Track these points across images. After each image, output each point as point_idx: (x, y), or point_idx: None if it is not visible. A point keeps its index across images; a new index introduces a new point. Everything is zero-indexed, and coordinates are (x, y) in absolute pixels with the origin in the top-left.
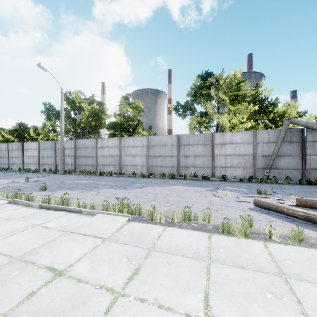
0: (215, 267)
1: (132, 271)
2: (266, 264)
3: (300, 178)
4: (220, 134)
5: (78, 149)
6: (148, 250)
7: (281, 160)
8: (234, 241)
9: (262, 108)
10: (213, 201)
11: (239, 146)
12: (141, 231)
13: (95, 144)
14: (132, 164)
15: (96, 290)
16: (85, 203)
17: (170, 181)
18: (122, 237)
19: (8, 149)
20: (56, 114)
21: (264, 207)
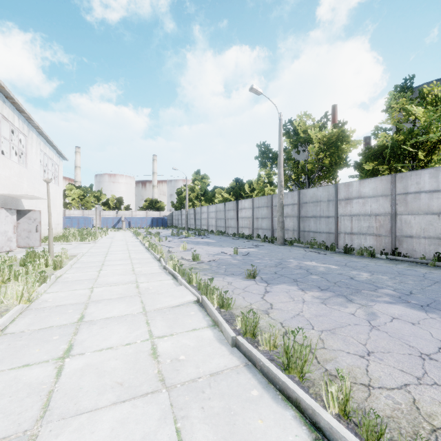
0: None
1: None
2: None
3: None
4: None
5: (302, 205)
6: None
7: None
8: None
9: None
10: None
11: None
12: None
13: (333, 195)
14: (429, 235)
15: None
16: (378, 416)
17: None
18: None
19: (225, 210)
20: (272, 156)
21: None
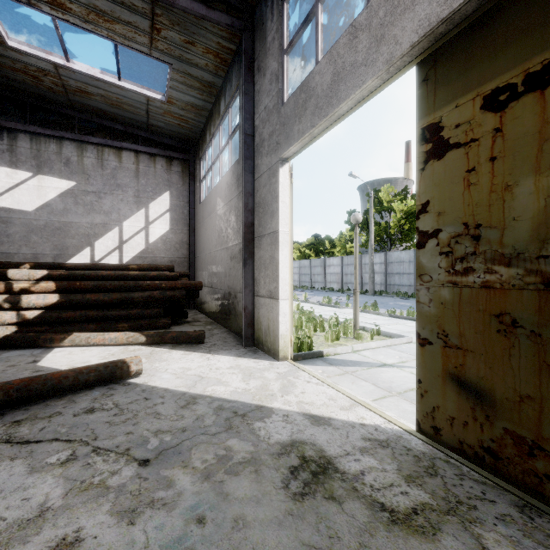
0: None
1: None
2: None
3: None
4: None
5: (389, 264)
6: None
7: None
8: None
9: None
10: None
11: None
12: None
13: (413, 258)
14: None
15: None
16: None
17: None
18: None
19: (310, 266)
20: (361, 222)
21: None
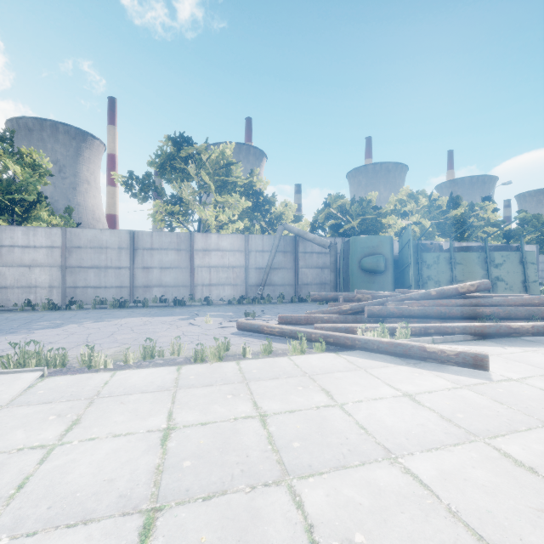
0: (182, 392)
1: (69, 423)
2: (234, 377)
3: (293, 295)
4: (203, 236)
5: None
6: (91, 400)
7: (275, 274)
8: (207, 367)
9: (257, 205)
10: (188, 332)
11: (229, 255)
12: (73, 383)
13: None
14: (22, 284)
15: (13, 455)
16: None
17: (116, 312)
18: (37, 397)
19: None
20: None
21: (247, 329)
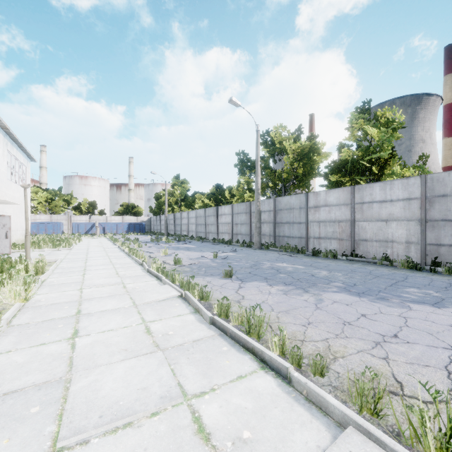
0: None
1: None
2: None
3: None
4: None
5: (278, 212)
6: None
7: None
8: None
9: None
10: None
11: None
12: None
13: (304, 203)
14: (379, 238)
15: None
16: (299, 348)
17: None
18: None
19: (205, 216)
20: (251, 165)
21: None
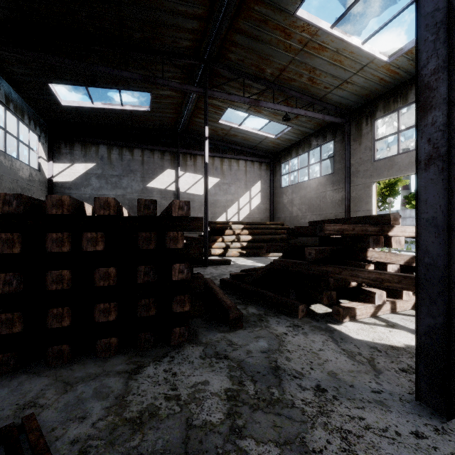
0: None
1: None
2: None
3: None
4: None
5: None
6: None
7: None
8: None
9: None
10: None
11: None
12: None
13: None
14: None
15: None
16: None
17: None
18: None
19: None
20: None
21: None
